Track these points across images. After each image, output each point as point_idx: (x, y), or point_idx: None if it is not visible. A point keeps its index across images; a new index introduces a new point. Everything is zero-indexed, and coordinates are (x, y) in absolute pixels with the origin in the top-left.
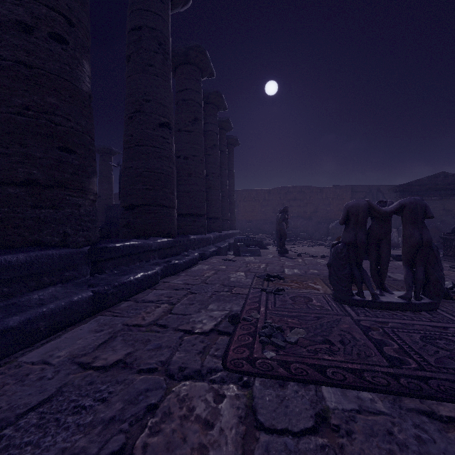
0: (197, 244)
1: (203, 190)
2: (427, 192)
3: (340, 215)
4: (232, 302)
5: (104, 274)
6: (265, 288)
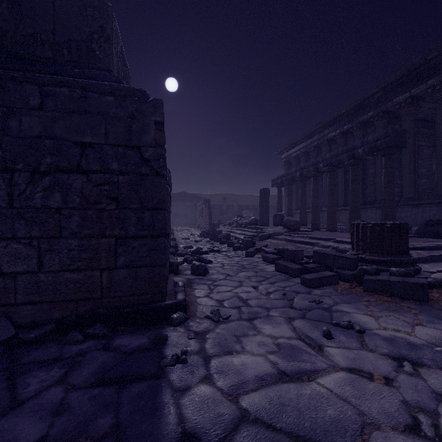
0: None
1: None
2: (176, 200)
3: None
4: None
5: None
6: None
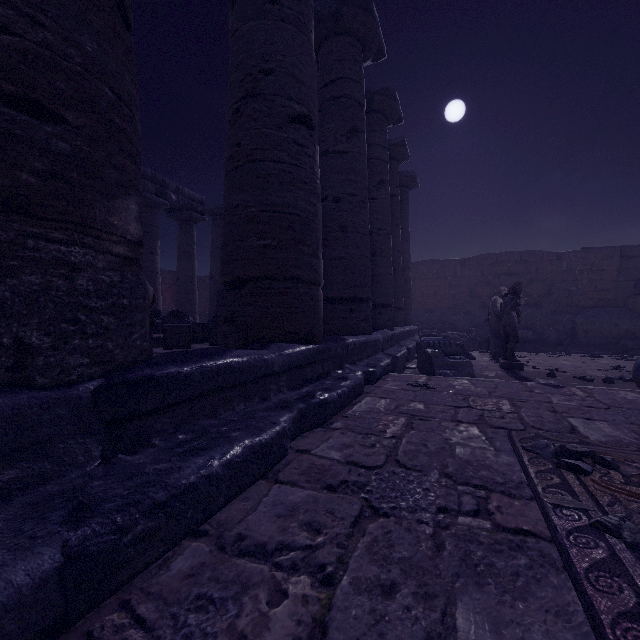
0: (359, 353)
1: (367, 255)
2: None
3: (596, 299)
4: (534, 596)
5: (145, 449)
6: (611, 521)
